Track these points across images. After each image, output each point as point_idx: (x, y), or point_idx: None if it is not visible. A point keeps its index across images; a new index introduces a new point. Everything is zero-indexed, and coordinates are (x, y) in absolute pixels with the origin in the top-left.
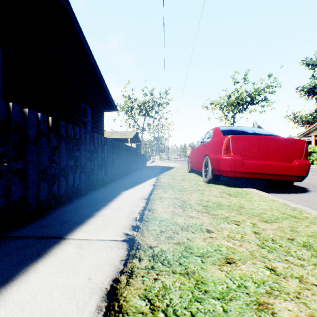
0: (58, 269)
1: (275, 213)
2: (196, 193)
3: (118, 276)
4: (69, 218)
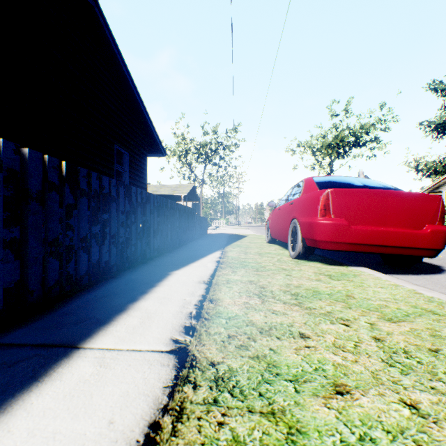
0: (61, 403)
1: (402, 306)
2: (281, 275)
3: (158, 418)
4: (89, 313)
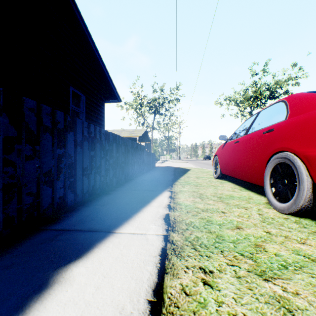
0: None
1: None
2: None
3: None
4: None
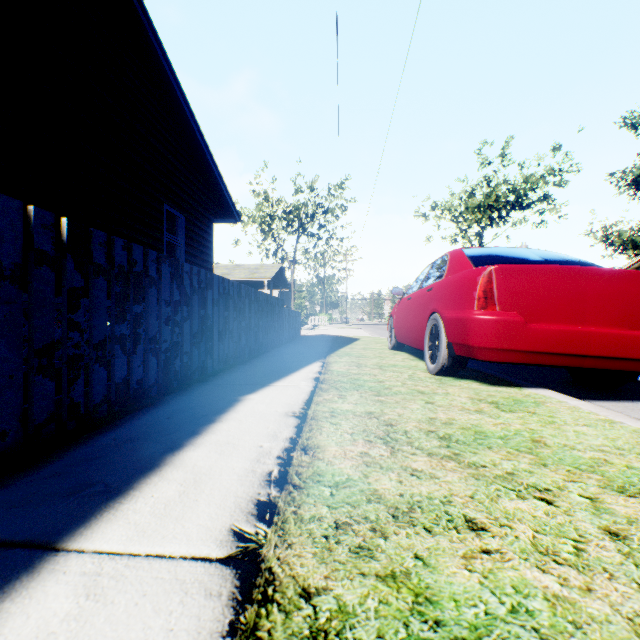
0: None
1: (636, 463)
2: (417, 402)
3: None
4: (95, 473)
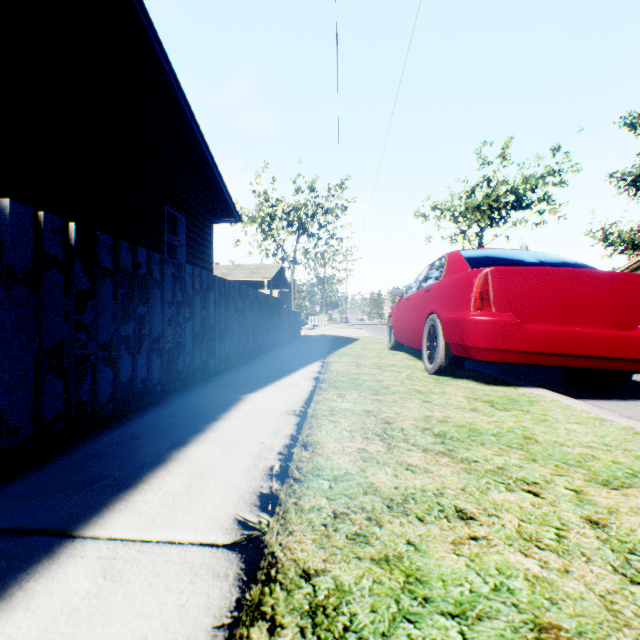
0: None
1: (621, 458)
2: (414, 401)
3: None
4: (104, 468)
